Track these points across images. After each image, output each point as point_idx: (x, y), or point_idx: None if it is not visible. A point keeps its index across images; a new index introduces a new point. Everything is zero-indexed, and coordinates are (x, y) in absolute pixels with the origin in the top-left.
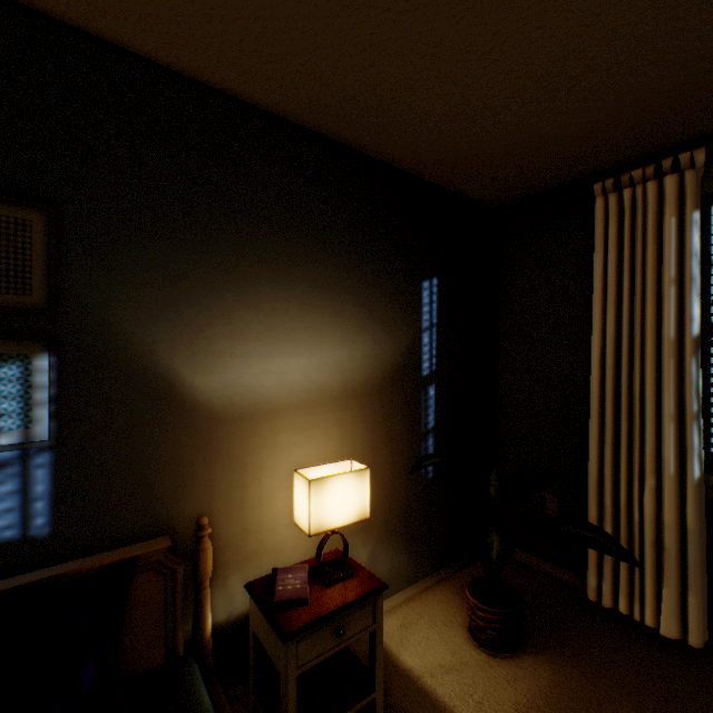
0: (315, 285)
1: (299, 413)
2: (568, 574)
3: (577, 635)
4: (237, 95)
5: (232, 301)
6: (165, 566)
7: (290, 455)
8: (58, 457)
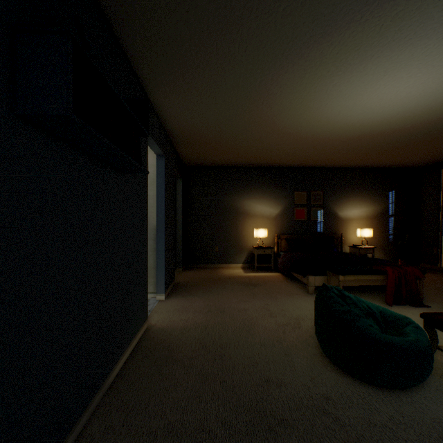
0: (360, 196)
1: (356, 220)
2: (439, 267)
3: (430, 272)
4: (345, 167)
5: (344, 201)
6: (336, 239)
7: (355, 228)
8: (323, 222)
